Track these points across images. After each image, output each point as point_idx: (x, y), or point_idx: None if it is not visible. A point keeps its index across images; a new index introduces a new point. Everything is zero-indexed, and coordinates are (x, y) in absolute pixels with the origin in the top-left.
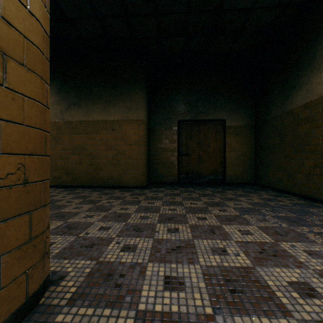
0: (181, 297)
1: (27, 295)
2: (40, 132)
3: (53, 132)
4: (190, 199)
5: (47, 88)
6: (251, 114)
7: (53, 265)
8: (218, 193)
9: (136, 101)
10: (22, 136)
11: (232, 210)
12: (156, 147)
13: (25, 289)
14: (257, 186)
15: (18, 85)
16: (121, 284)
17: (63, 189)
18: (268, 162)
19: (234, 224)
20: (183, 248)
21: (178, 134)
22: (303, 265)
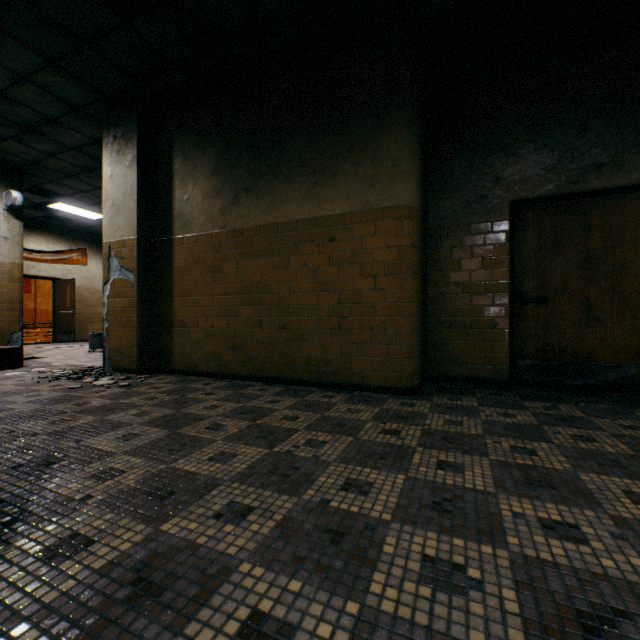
0: None
1: None
2: None
3: (208, 258)
4: (603, 462)
5: None
6: None
7: None
8: None
9: (390, 156)
10: None
11: None
12: (442, 281)
13: None
14: None
15: None
16: None
17: (224, 381)
18: None
19: None
20: None
21: (510, 242)
22: None
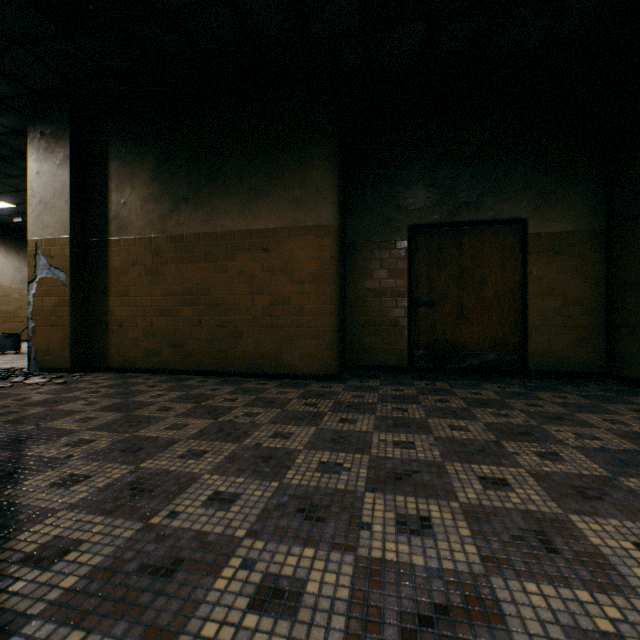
0: None
1: None
2: None
3: (147, 260)
4: (446, 413)
5: None
6: (596, 203)
7: None
8: (516, 397)
9: (314, 184)
10: None
11: (579, 456)
12: (358, 287)
13: None
14: (616, 383)
15: None
16: None
17: (164, 376)
18: None
19: (609, 516)
20: (460, 619)
21: (409, 257)
22: None
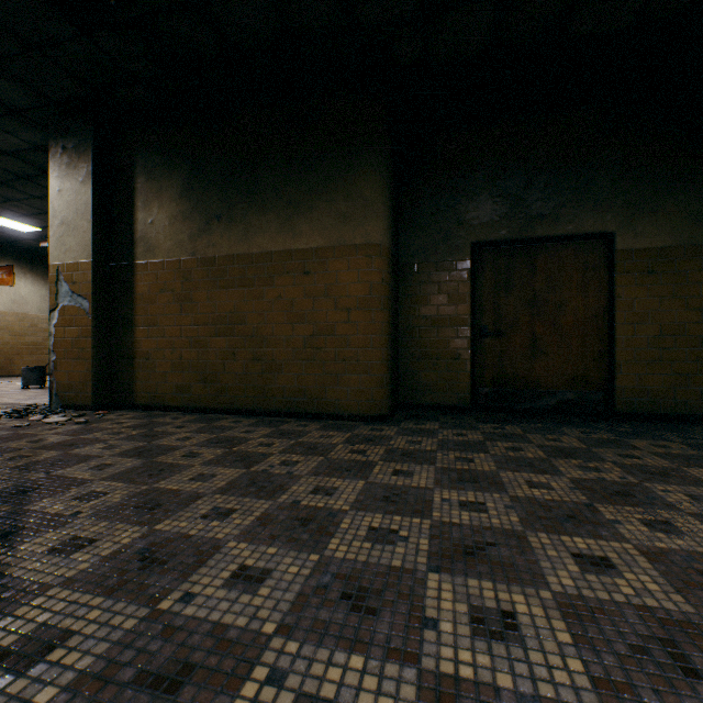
0: None
1: None
2: None
3: (176, 286)
4: (521, 464)
5: None
6: (701, 212)
7: None
8: (605, 446)
9: (362, 196)
10: None
11: (700, 527)
12: (413, 314)
13: None
14: None
15: None
16: None
17: (194, 415)
18: None
19: None
20: None
21: (472, 280)
22: None
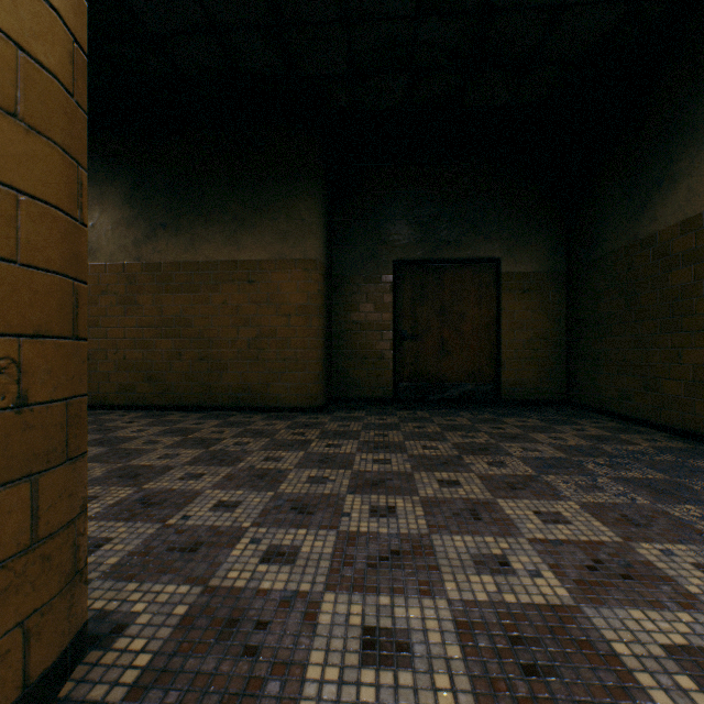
0: (404, 685)
1: (24, 680)
2: (60, 283)
3: (119, 289)
4: (422, 436)
5: (82, 176)
6: (558, 247)
7: (102, 595)
8: (485, 422)
9: (301, 217)
10: (12, 289)
11: (519, 463)
12: (345, 320)
13: (22, 665)
14: (572, 409)
15: (1, 163)
16: (259, 647)
17: (140, 412)
18: (597, 354)
19: (524, 498)
20: (407, 556)
21: (394, 292)
22: (696, 603)
